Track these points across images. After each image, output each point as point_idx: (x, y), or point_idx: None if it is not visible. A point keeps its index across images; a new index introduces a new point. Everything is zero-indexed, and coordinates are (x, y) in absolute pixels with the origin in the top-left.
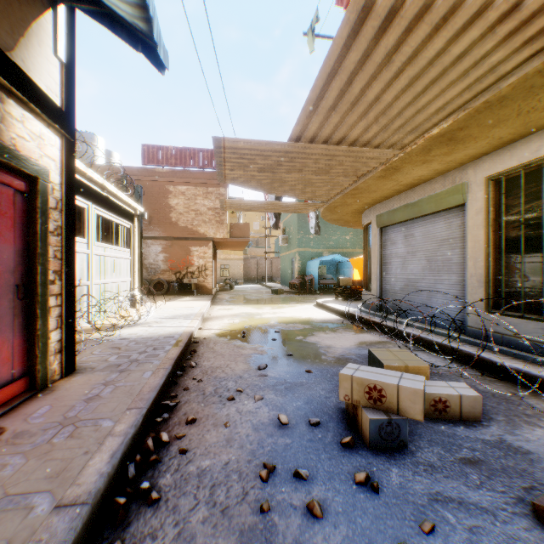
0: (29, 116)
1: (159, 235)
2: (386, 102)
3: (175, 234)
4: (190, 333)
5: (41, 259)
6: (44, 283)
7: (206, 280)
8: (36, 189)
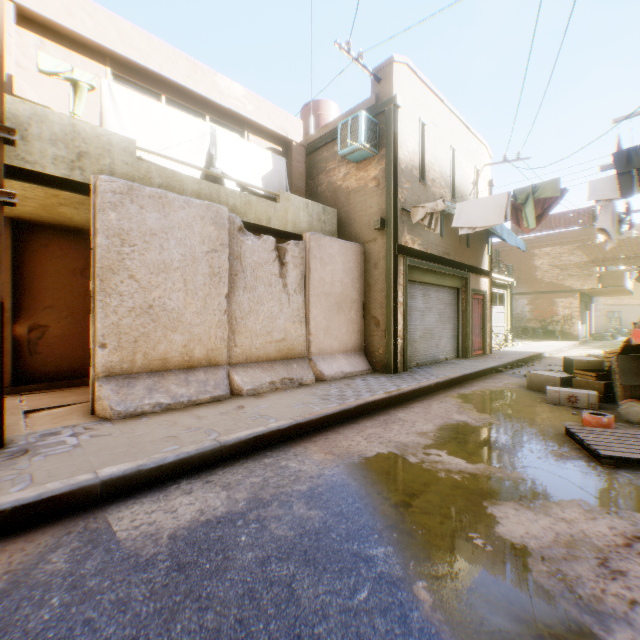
0: (483, 279)
1: (524, 290)
2: (626, 249)
3: (539, 289)
4: (540, 352)
5: (485, 317)
6: (485, 324)
7: (571, 328)
8: (484, 298)
